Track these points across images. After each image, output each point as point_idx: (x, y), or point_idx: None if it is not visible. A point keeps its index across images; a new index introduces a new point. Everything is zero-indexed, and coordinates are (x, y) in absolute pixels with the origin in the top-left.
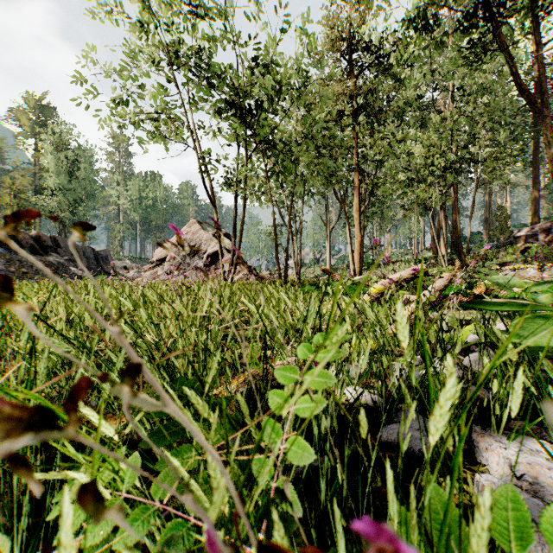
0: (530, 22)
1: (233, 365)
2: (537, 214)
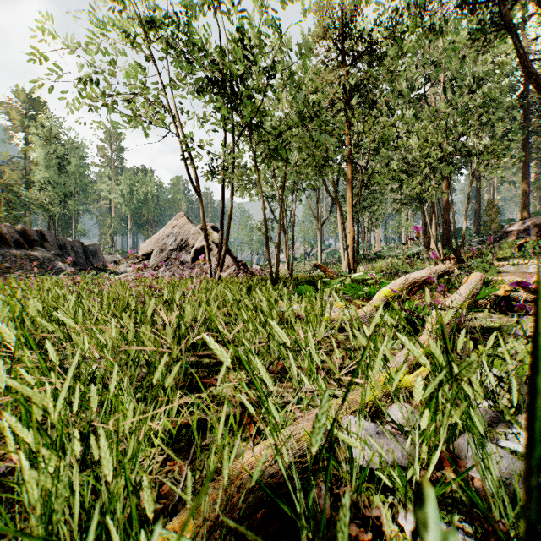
0: (537, 3)
1: (199, 423)
2: (527, 209)
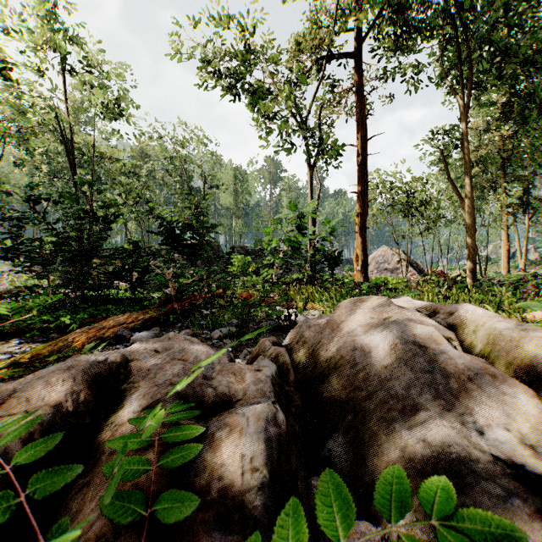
0: None
1: None
2: None
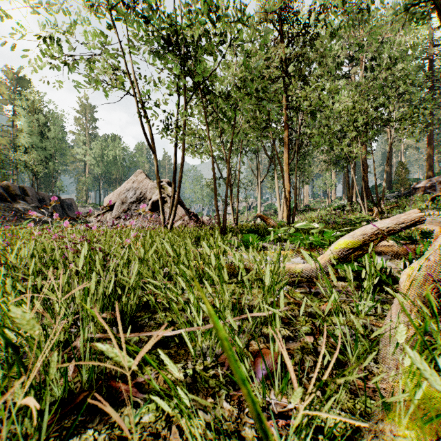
0: None
1: None
2: (432, 169)
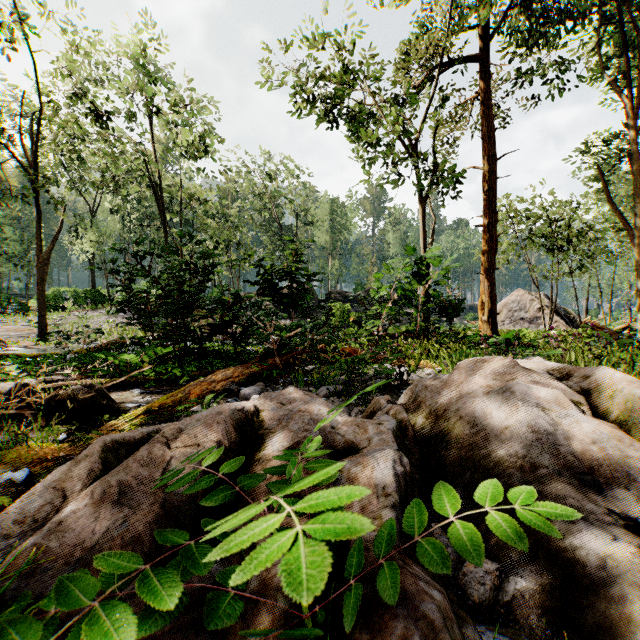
0: None
1: None
2: None
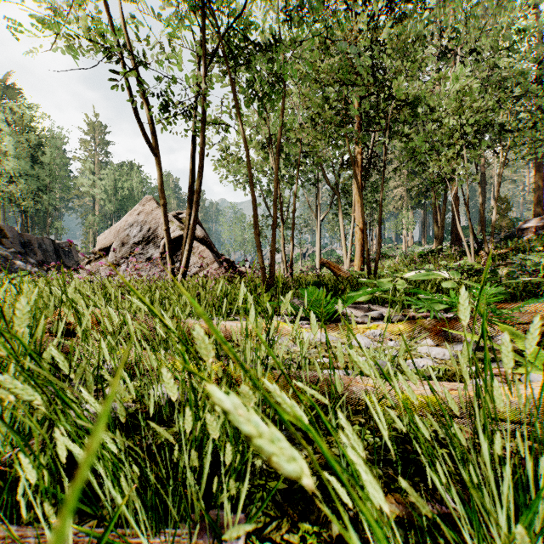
0: None
1: None
2: (541, 205)
